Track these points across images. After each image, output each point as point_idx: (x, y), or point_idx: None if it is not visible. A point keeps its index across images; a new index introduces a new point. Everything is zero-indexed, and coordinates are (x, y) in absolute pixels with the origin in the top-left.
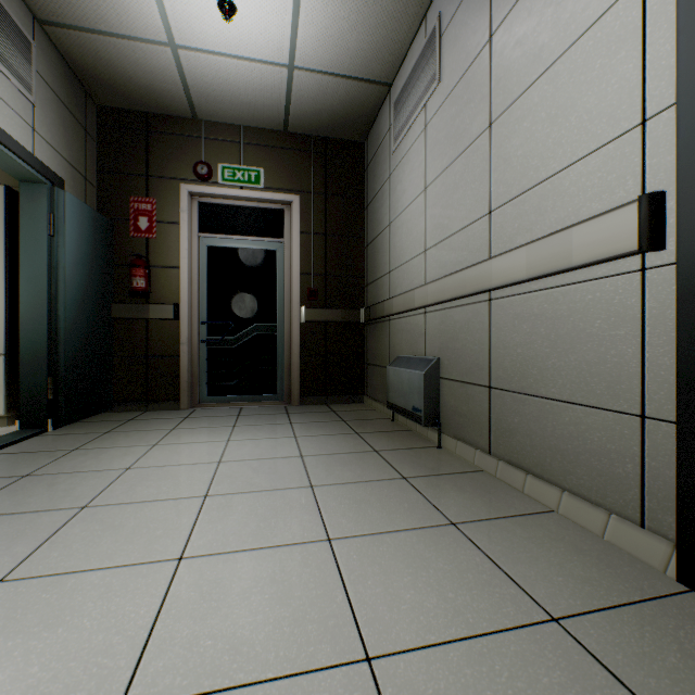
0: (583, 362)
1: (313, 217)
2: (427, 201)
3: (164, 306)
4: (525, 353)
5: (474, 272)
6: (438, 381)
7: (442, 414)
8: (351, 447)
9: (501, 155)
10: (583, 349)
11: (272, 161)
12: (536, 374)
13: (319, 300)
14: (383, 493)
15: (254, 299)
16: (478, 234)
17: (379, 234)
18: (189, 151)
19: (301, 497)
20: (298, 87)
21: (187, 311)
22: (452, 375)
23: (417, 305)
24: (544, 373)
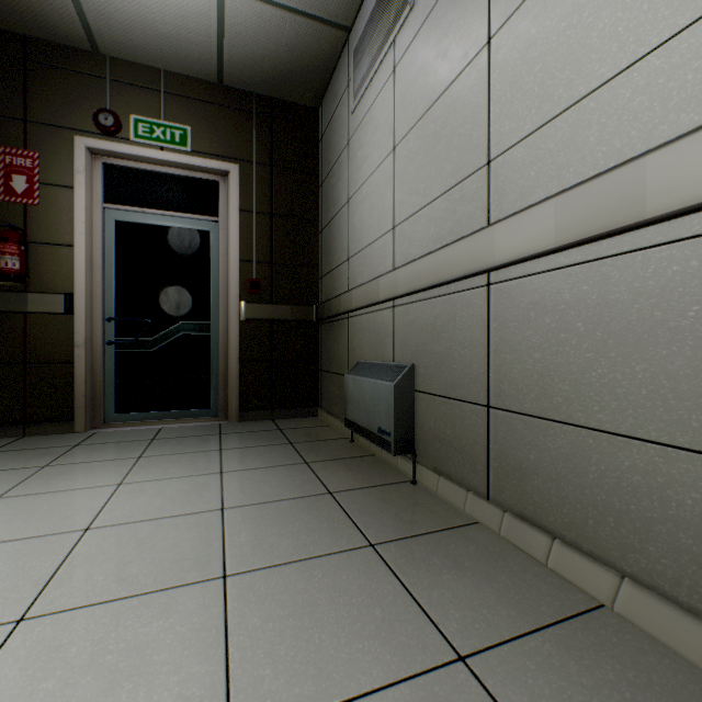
0: (662, 374)
1: (255, 193)
2: (396, 164)
3: (50, 296)
4: (547, 359)
5: (465, 246)
6: (411, 395)
7: (417, 437)
8: (296, 488)
9: (506, 78)
10: (662, 353)
11: (202, 119)
12: (569, 390)
13: (264, 293)
14: (341, 584)
15: (180, 290)
16: (470, 195)
17: (336, 214)
18: (88, 94)
19: (200, 609)
20: (232, 19)
21: (84, 303)
22: (431, 387)
23: (383, 297)
24: (583, 389)
